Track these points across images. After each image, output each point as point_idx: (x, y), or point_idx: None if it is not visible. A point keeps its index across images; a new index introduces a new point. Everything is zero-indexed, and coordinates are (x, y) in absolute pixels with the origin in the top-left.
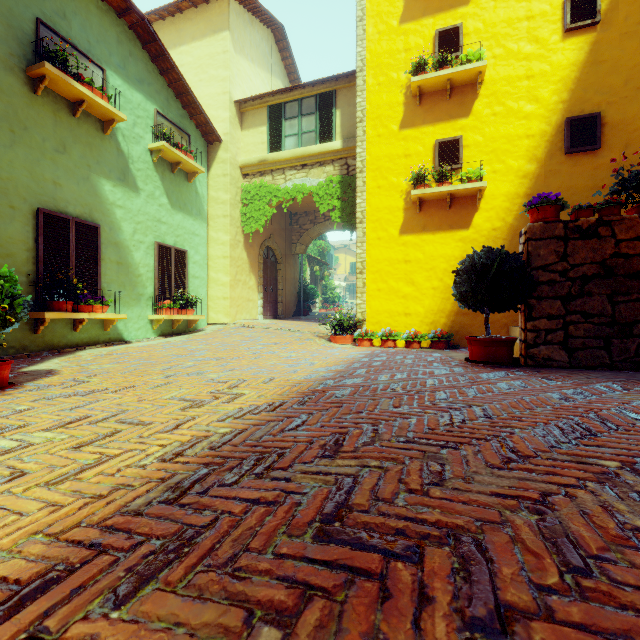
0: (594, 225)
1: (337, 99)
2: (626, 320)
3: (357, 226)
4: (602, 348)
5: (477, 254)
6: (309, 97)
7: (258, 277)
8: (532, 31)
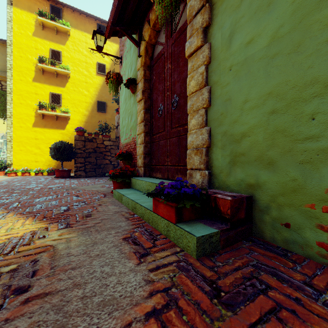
0: (92, 138)
1: None
2: (99, 164)
3: (7, 119)
4: (94, 171)
5: (58, 143)
6: None
7: None
8: (87, 67)
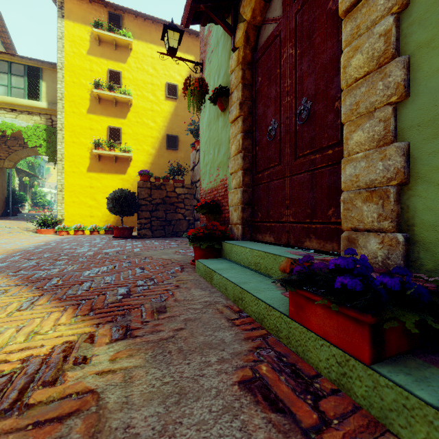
0: (160, 185)
1: (43, 74)
2: (170, 219)
3: (58, 162)
4: (162, 229)
5: (117, 191)
6: (18, 64)
7: None
8: (153, 90)
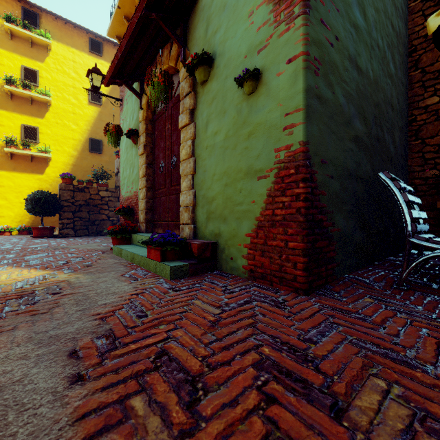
0: (83, 188)
1: None
2: (93, 220)
3: None
4: (86, 229)
5: (37, 193)
6: None
7: None
8: (76, 94)
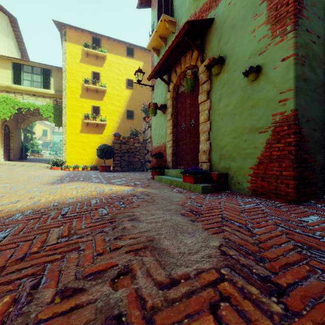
0: (126, 141)
1: (52, 73)
2: (131, 161)
3: (63, 127)
4: (127, 167)
5: (102, 145)
6: (37, 67)
7: (1, 140)
8: (119, 83)
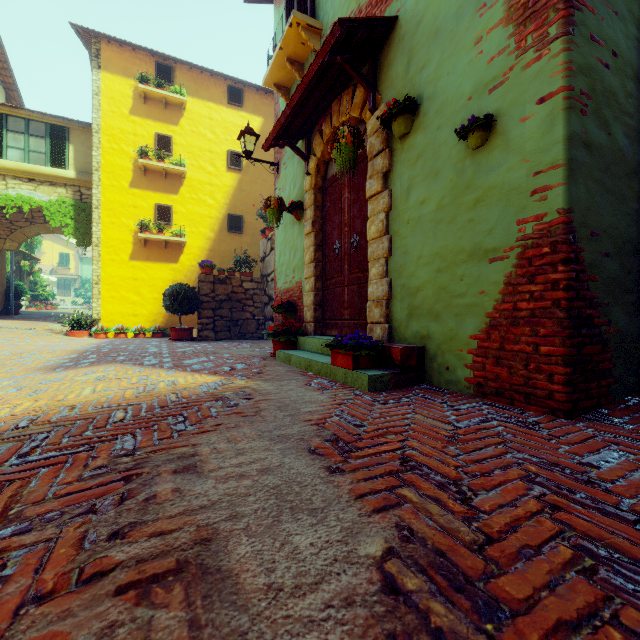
0: (225, 278)
1: (71, 135)
2: (236, 319)
3: (93, 248)
4: (228, 331)
5: (175, 286)
6: (38, 121)
7: None
8: (212, 160)
